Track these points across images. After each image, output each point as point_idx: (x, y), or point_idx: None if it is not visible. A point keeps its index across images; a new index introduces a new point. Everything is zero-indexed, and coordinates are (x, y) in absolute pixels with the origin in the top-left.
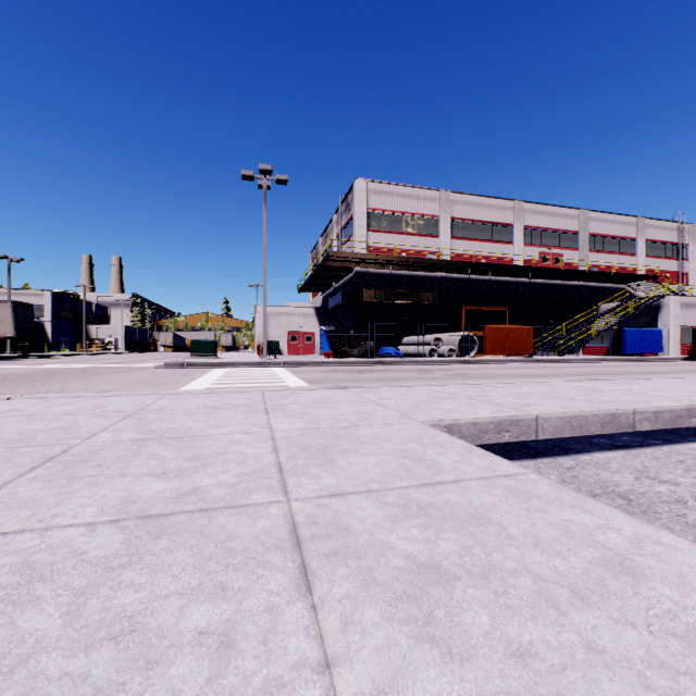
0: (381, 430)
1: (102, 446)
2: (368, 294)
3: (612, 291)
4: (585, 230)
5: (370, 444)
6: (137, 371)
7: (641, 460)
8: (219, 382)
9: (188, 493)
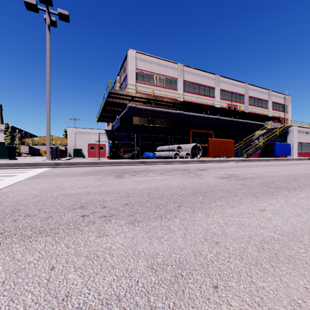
0: None
1: None
2: (136, 119)
3: (258, 126)
4: (247, 94)
5: None
6: None
7: None
8: None
9: None
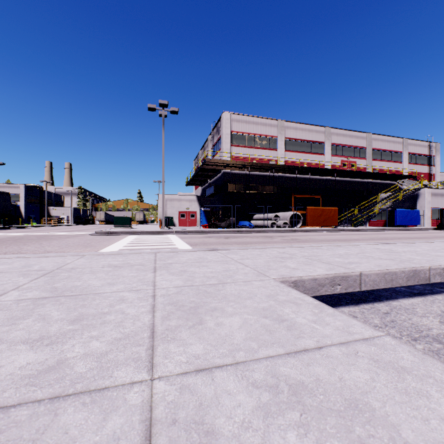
0: (243, 287)
1: (3, 305)
2: (231, 186)
3: (387, 186)
4: (370, 146)
5: (235, 302)
6: (76, 237)
7: (437, 305)
8: (129, 245)
9: (50, 368)
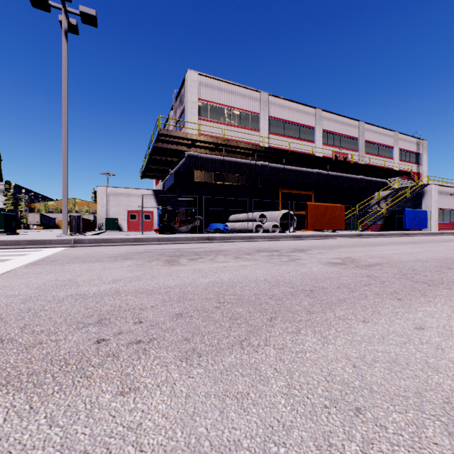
0: None
1: None
2: (198, 174)
3: (379, 184)
4: (363, 137)
5: None
6: None
7: None
8: None
9: None
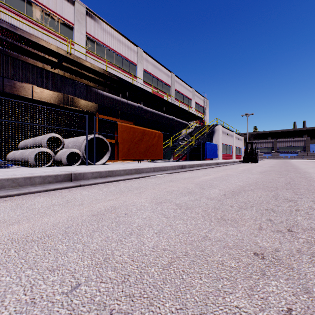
0: None
1: None
2: None
3: (184, 125)
4: (174, 85)
5: None
6: None
7: None
8: None
9: None
